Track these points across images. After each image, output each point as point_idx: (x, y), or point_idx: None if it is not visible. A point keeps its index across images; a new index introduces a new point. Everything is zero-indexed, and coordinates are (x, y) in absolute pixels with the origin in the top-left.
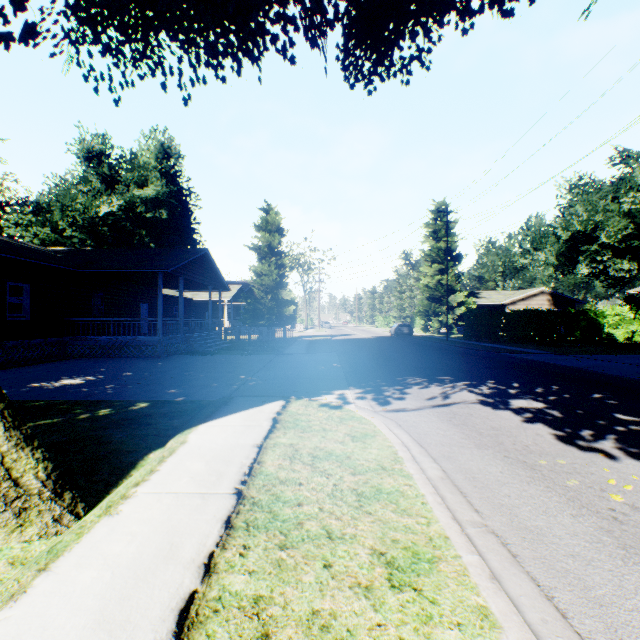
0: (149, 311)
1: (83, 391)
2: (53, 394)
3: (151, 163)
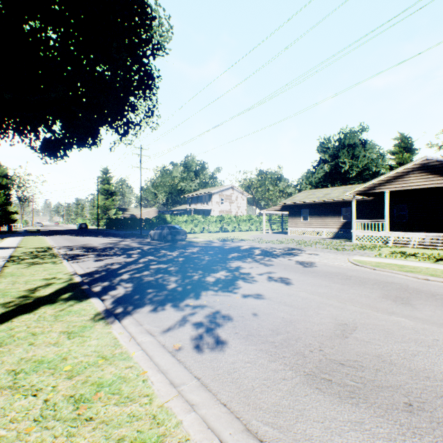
0: None
1: None
2: None
3: None
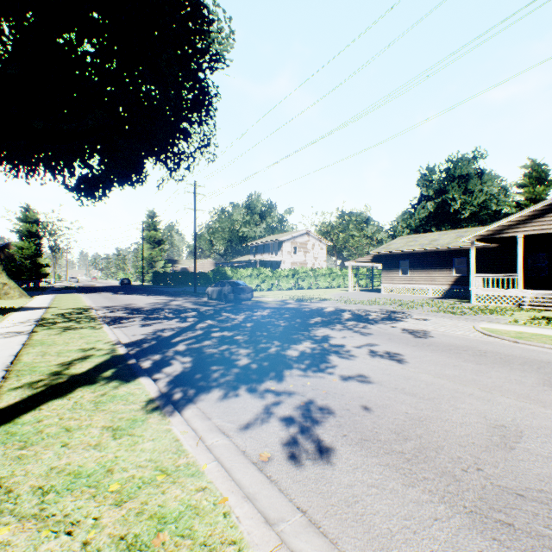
0: None
1: None
2: None
3: None
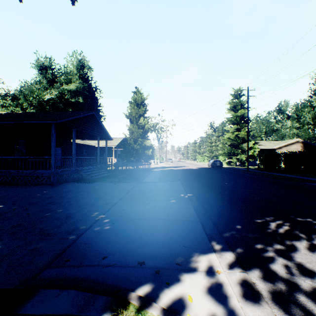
0: (62, 152)
1: None
2: None
3: (74, 71)
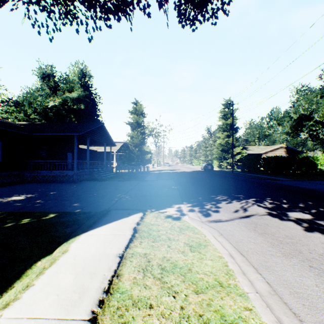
0: (72, 157)
1: (20, 205)
2: (1, 207)
3: (76, 80)
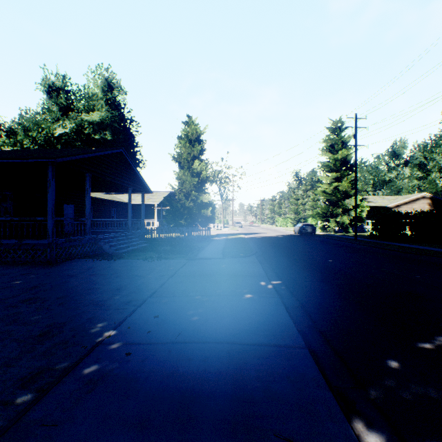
0: (75, 212)
1: None
2: None
3: (98, 95)
